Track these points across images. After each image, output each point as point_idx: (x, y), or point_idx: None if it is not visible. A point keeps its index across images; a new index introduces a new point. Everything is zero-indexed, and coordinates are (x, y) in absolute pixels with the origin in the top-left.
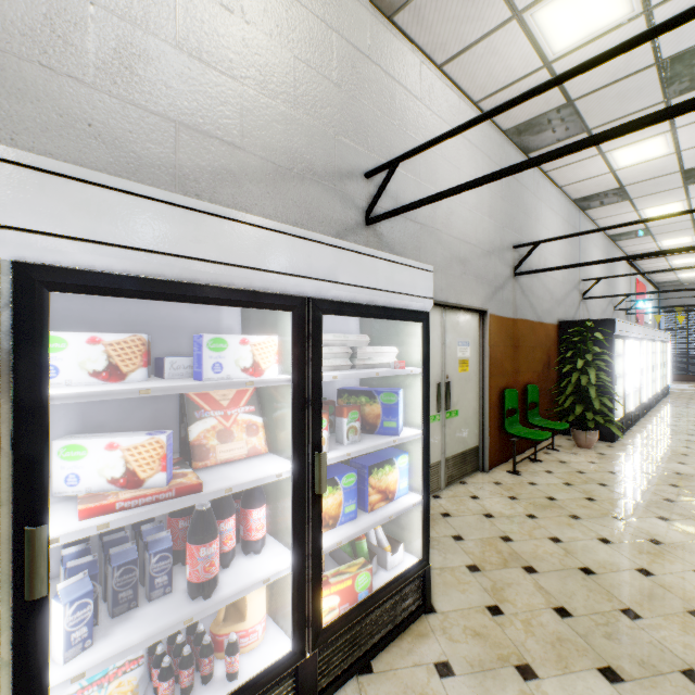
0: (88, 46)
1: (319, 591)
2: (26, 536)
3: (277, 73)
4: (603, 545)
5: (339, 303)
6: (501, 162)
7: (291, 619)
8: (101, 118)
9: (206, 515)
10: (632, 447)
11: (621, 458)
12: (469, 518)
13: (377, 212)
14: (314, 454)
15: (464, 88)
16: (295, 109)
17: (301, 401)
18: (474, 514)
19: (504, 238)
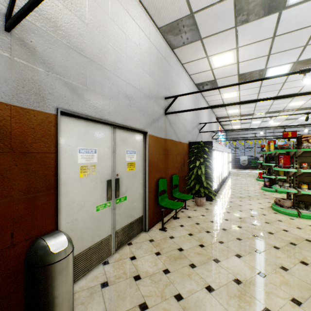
0: None
1: None
2: None
3: None
4: (209, 295)
5: None
6: (157, 46)
7: None
8: None
9: None
10: (220, 203)
11: (216, 211)
12: (122, 285)
13: (26, 25)
14: None
15: None
16: None
17: None
18: (127, 278)
19: (159, 91)
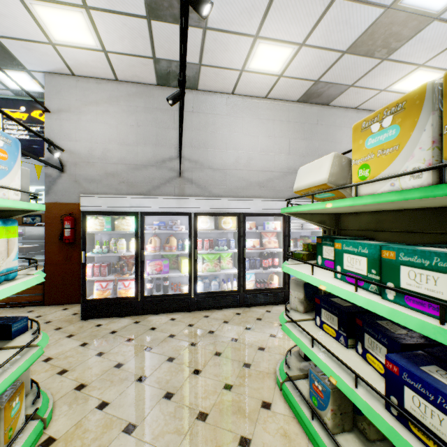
0: (242, 162)
1: (289, 278)
2: (244, 249)
3: (284, 146)
4: None
5: None
6: None
7: (282, 280)
8: (244, 176)
9: (266, 255)
10: None
11: None
12: None
13: None
14: (288, 247)
15: (371, 109)
16: (289, 154)
17: (284, 235)
18: None
19: None
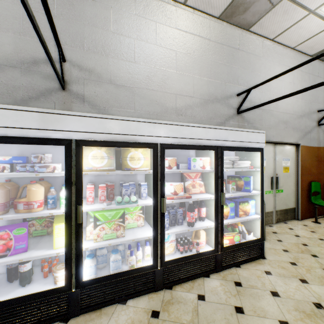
0: (156, 80)
1: (222, 235)
2: (162, 199)
3: (204, 68)
4: None
5: (228, 147)
6: (309, 71)
7: (214, 240)
8: (158, 99)
9: (192, 205)
10: None
11: None
12: (286, 235)
13: (242, 108)
14: (221, 193)
15: (285, 44)
16: (210, 78)
17: (217, 176)
18: (289, 234)
19: (311, 107)
